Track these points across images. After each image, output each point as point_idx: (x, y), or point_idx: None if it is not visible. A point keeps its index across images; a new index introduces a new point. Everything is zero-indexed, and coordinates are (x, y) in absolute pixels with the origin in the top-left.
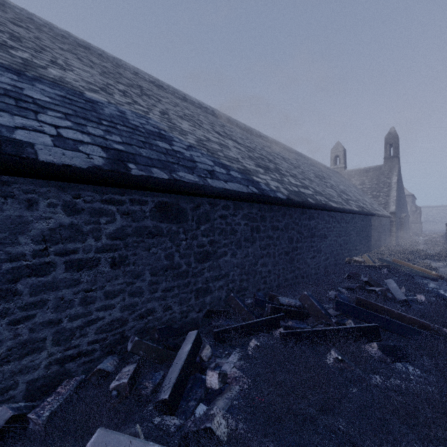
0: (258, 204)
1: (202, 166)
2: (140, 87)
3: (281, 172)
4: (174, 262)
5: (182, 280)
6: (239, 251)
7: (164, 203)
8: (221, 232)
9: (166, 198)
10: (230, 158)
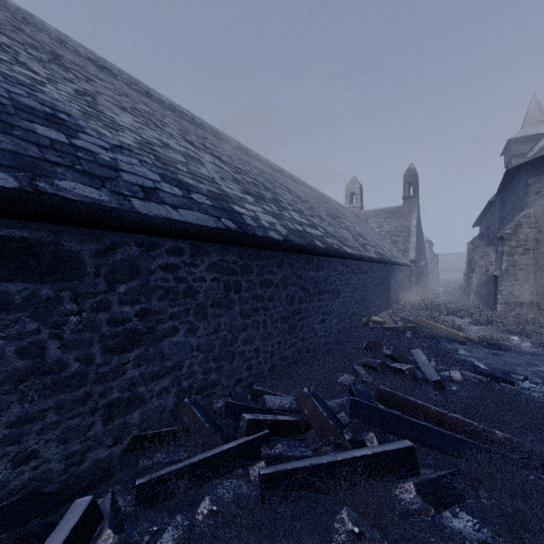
0: (237, 248)
1: (132, 179)
2: (54, 55)
3: (280, 205)
4: (45, 360)
5: (69, 393)
6: (203, 324)
7: (15, 241)
8: (164, 295)
9: (24, 229)
10: (198, 176)
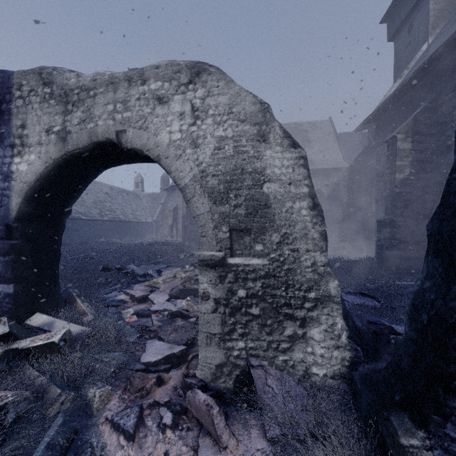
0: None
1: None
2: None
3: None
4: None
5: None
6: None
7: None
8: None
9: None
10: None
